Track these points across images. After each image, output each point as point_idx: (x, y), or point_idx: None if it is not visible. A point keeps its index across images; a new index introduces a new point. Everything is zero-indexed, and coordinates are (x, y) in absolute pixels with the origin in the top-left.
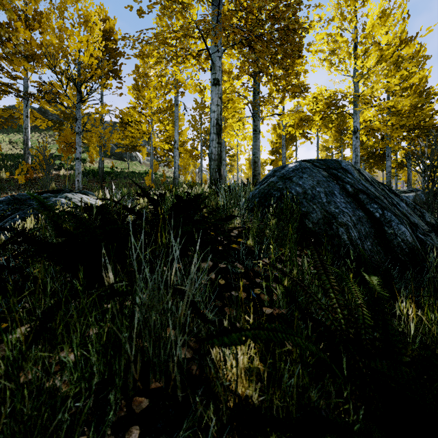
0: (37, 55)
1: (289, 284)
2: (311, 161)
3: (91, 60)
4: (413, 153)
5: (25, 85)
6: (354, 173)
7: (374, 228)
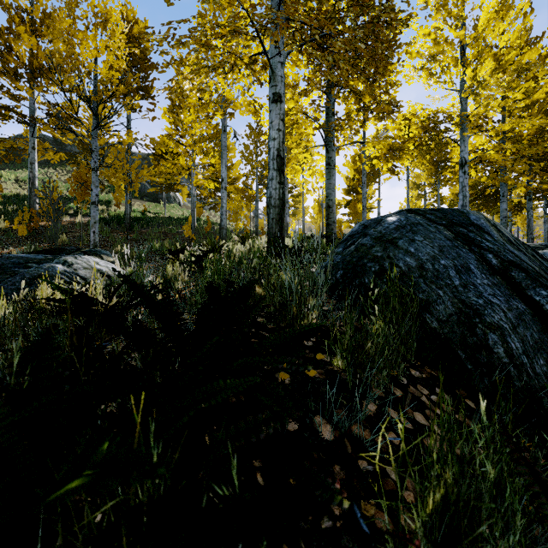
0: (45, 68)
1: (438, 500)
2: (421, 211)
3: (110, 73)
4: (536, 192)
5: (31, 107)
6: (492, 232)
7: (547, 333)
